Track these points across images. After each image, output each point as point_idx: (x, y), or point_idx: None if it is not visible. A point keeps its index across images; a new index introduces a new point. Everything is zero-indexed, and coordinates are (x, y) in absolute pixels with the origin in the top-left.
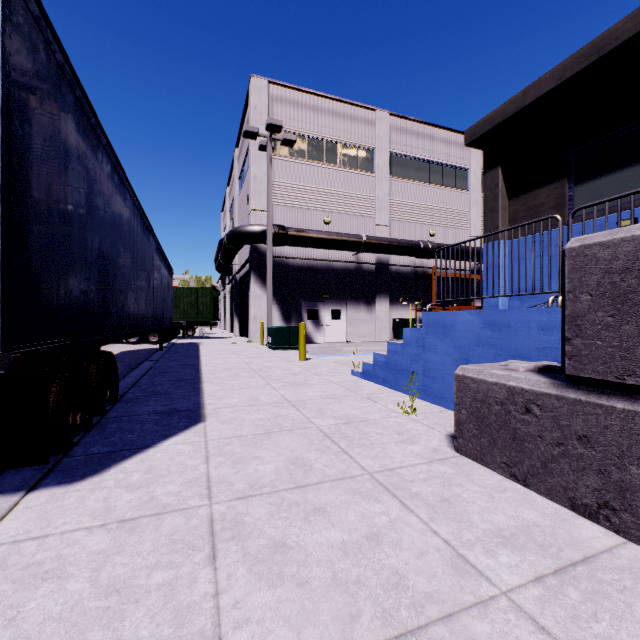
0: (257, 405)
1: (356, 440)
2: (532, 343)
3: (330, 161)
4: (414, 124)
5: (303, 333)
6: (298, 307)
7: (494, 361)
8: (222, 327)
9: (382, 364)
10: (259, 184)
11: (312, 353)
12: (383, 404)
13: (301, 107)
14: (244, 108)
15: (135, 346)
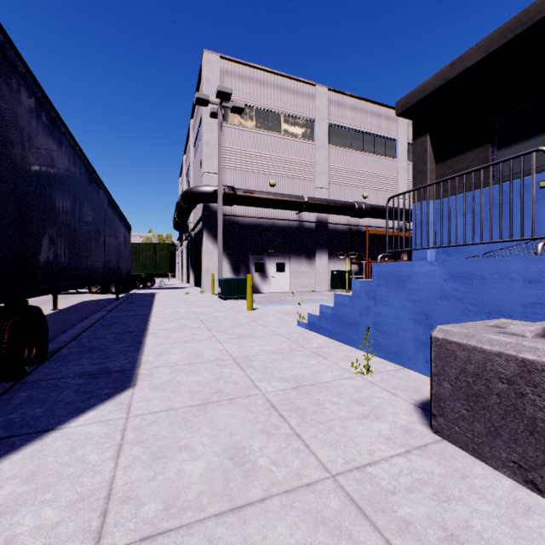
0: (198, 363)
1: (309, 414)
2: (515, 298)
3: (275, 130)
4: (349, 99)
5: (250, 284)
6: (246, 260)
7: (462, 317)
8: (180, 278)
9: (329, 316)
10: (211, 149)
11: (259, 302)
12: (333, 361)
13: (249, 81)
14: (198, 81)
15: (97, 296)
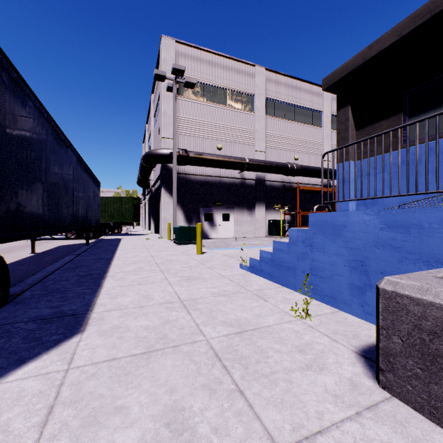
0: (148, 306)
1: (252, 365)
2: None
3: (221, 103)
4: (283, 77)
5: (199, 232)
6: (197, 211)
7: (399, 265)
8: (143, 226)
9: (268, 260)
10: (168, 118)
11: (207, 247)
12: (273, 303)
13: (200, 61)
14: (157, 62)
15: (72, 241)
